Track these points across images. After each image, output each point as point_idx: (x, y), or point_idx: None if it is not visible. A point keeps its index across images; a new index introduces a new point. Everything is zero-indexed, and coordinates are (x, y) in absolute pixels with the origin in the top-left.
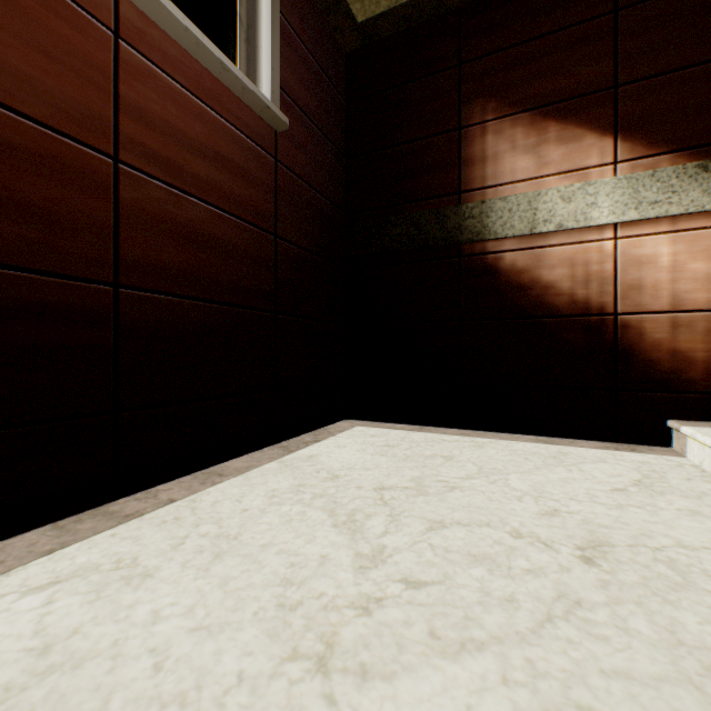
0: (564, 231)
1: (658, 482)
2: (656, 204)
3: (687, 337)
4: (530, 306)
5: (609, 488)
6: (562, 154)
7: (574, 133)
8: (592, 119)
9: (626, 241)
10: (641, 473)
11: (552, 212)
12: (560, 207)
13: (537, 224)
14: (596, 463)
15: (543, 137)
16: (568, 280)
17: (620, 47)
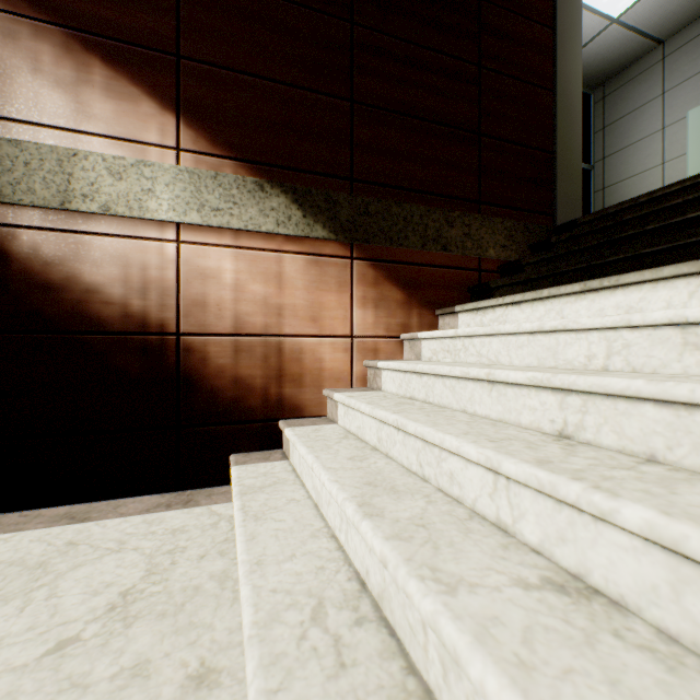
0: (116, 218)
1: (154, 584)
2: (219, 212)
3: (249, 362)
4: (65, 315)
5: (47, 647)
6: (113, 112)
7: (130, 91)
8: (152, 83)
9: (190, 247)
10: (150, 565)
11: (97, 186)
12: (108, 182)
13: (73, 198)
14: (101, 560)
15: (86, 76)
16: (121, 285)
17: (184, 11)
